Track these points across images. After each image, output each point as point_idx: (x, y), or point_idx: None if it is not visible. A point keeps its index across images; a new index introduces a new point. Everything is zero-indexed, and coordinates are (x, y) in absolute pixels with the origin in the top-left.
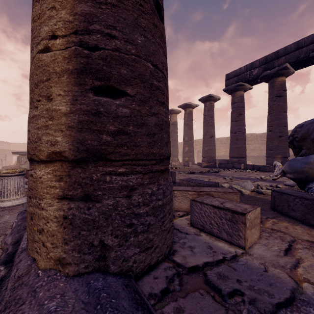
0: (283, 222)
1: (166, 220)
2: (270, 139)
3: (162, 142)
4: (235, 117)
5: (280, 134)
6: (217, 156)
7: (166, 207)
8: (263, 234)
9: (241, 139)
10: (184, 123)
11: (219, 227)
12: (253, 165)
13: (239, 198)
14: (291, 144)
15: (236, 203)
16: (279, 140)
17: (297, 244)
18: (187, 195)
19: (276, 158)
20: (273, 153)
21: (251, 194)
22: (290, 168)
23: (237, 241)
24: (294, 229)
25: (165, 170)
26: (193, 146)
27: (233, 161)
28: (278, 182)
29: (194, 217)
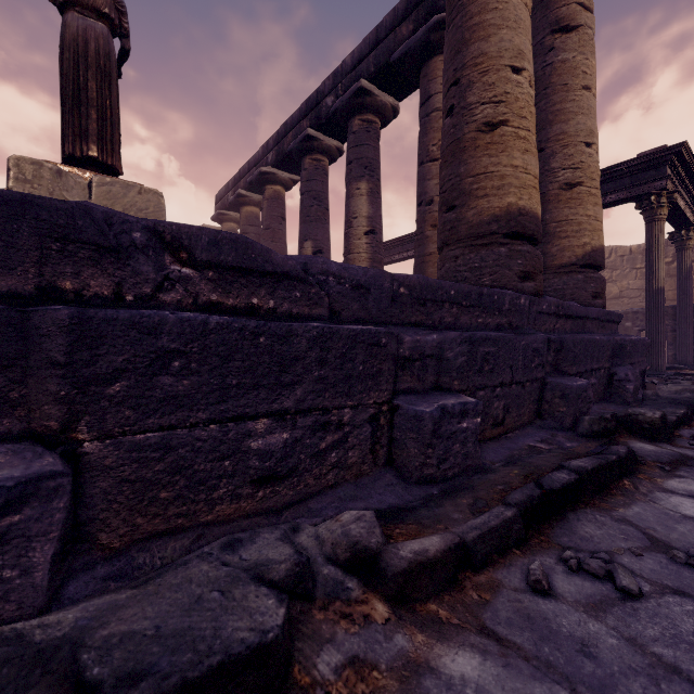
0: None
1: None
2: None
3: None
4: None
5: None
6: None
7: None
8: None
9: None
10: None
11: None
12: None
13: None
14: None
15: None
16: None
17: None
18: None
19: None
20: None
21: None
22: None
23: None
24: None
25: None
26: None
27: None
28: None
29: None
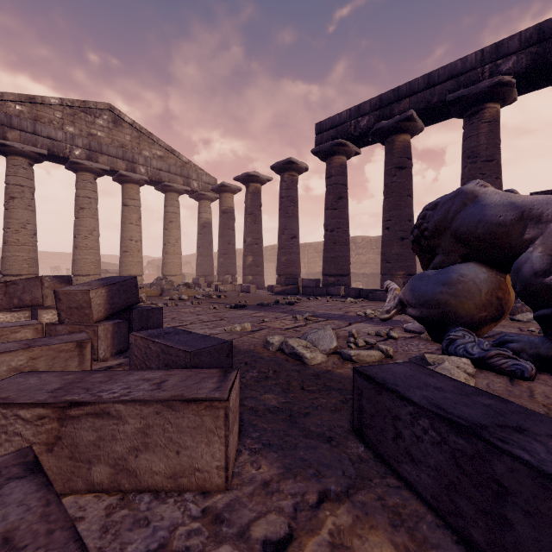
0: (372, 531)
1: None
2: (387, 243)
3: None
4: (332, 202)
5: (403, 234)
6: (308, 274)
7: None
8: None
9: (342, 242)
10: (246, 211)
11: None
12: (360, 289)
13: (225, 425)
14: (417, 246)
15: None
16: (401, 244)
17: None
18: (14, 422)
19: (396, 277)
20: (391, 267)
21: (325, 364)
22: (414, 295)
23: None
24: None
25: None
26: (262, 255)
27: (329, 282)
28: (394, 323)
29: None
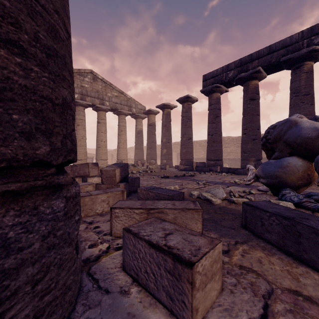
0: (256, 250)
1: (16, 304)
2: (245, 142)
3: (2, 128)
4: (212, 119)
5: (254, 137)
6: (196, 159)
7: (17, 274)
8: (227, 280)
9: (218, 142)
10: (162, 124)
11: (157, 281)
12: (229, 168)
13: (201, 217)
14: (264, 147)
15: (188, 235)
16: (253, 142)
17: (275, 302)
18: (133, 214)
19: (250, 161)
20: (247, 156)
21: (222, 204)
22: (263, 172)
23: (180, 311)
24: (270, 264)
25: (28, 190)
26: (171, 149)
27: (210, 164)
28: (251, 186)
29: (127, 256)
